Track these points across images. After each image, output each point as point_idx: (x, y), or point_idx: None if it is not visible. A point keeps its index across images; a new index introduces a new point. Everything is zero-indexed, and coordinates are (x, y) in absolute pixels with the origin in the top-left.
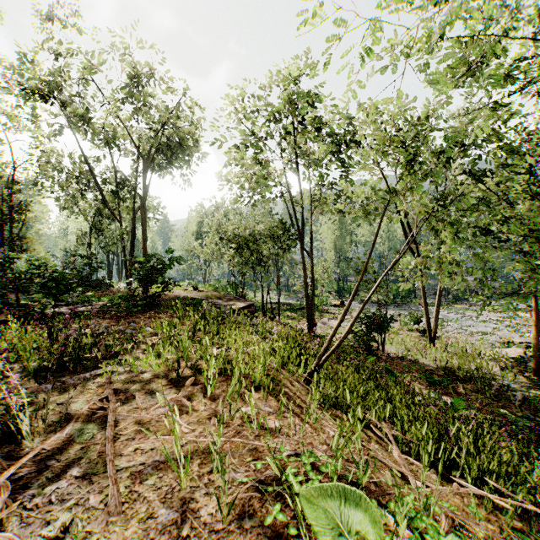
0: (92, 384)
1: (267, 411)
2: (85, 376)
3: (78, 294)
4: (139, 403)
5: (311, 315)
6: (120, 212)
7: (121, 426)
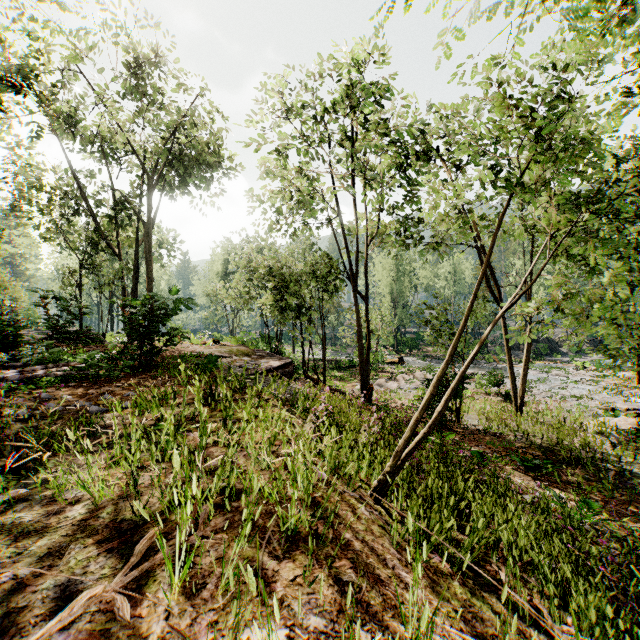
0: None
1: (313, 629)
2: None
3: (41, 350)
4: None
5: (366, 377)
6: (118, 243)
7: None
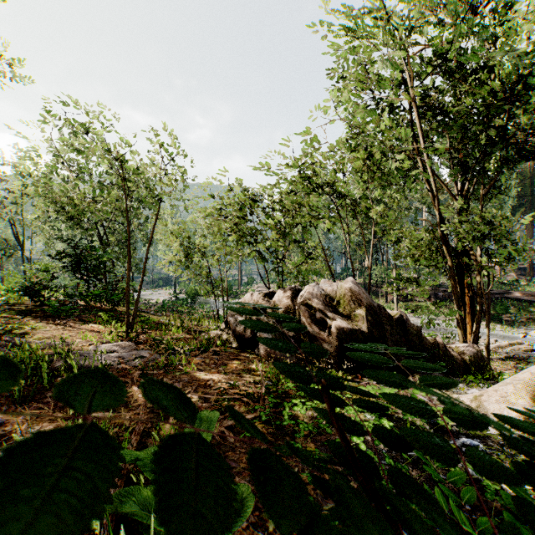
0: None
1: None
2: None
3: None
4: None
5: None
6: None
7: None
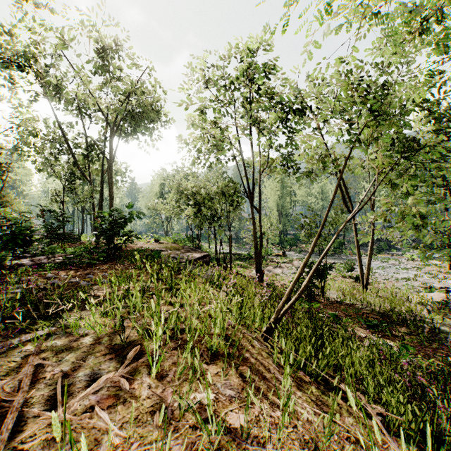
0: (18, 353)
1: (228, 395)
2: (13, 343)
3: (43, 246)
4: (59, 392)
5: (259, 264)
6: (89, 173)
7: (25, 432)
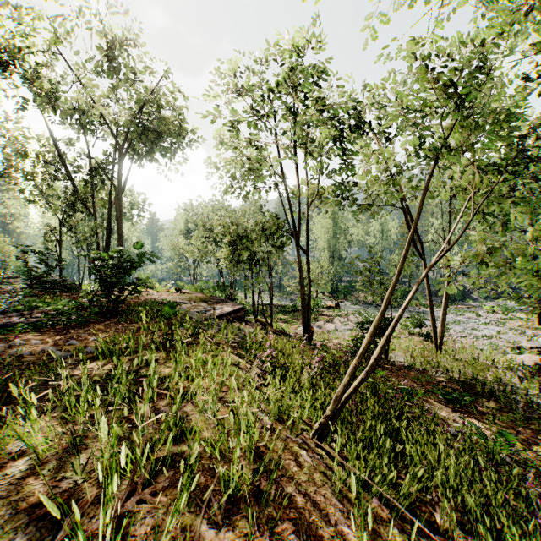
0: None
1: None
2: None
3: (18, 298)
4: None
5: (307, 320)
6: (93, 204)
7: None
